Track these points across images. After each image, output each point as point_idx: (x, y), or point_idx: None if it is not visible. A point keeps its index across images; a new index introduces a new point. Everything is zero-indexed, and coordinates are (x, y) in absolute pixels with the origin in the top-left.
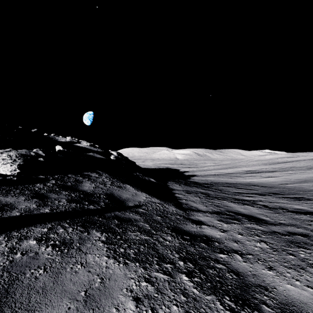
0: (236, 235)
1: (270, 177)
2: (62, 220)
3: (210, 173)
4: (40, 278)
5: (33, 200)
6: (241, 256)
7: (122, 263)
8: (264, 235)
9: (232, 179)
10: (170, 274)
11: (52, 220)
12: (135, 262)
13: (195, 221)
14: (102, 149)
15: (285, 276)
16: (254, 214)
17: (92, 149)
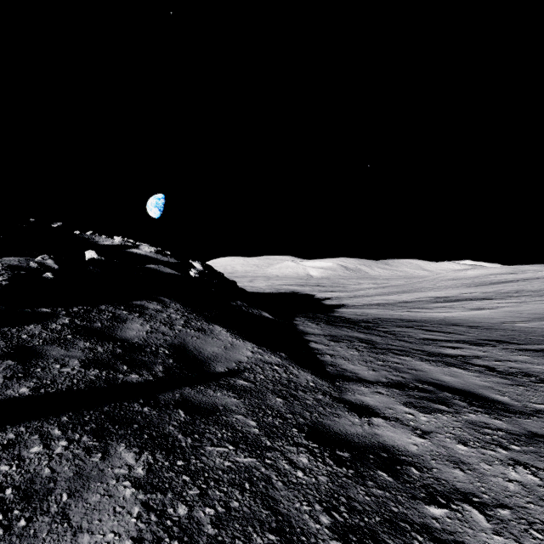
0: (454, 445)
1: (481, 310)
2: (52, 416)
3: (369, 302)
4: None
5: (3, 363)
6: (483, 513)
7: None
8: (517, 446)
9: (411, 312)
10: None
11: (23, 419)
12: None
13: (357, 406)
14: (177, 259)
15: None
16: (475, 388)
17: (159, 259)
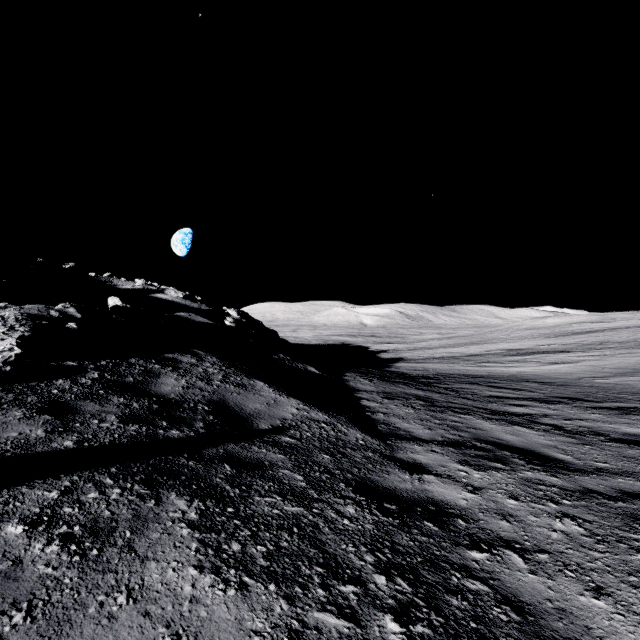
0: (505, 500)
1: (558, 364)
2: (101, 467)
3: (431, 355)
4: (12, 638)
5: (41, 418)
6: (522, 556)
7: (232, 585)
8: (569, 501)
9: (479, 367)
10: (354, 616)
11: (74, 469)
12: (267, 583)
13: (408, 464)
14: (209, 306)
15: (639, 615)
16: (537, 447)
17: (188, 306)
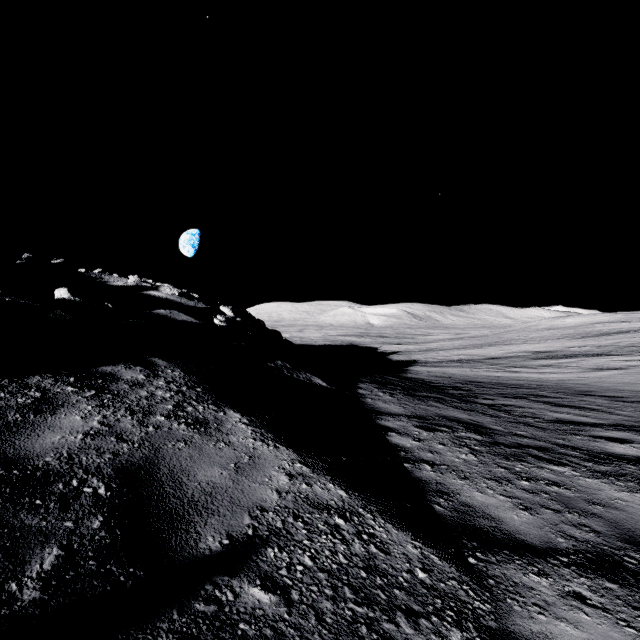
0: None
1: (605, 370)
2: None
3: (447, 358)
4: None
5: None
6: None
7: None
8: None
9: (508, 372)
10: None
11: None
12: None
13: None
14: (207, 304)
15: None
16: None
17: (184, 304)
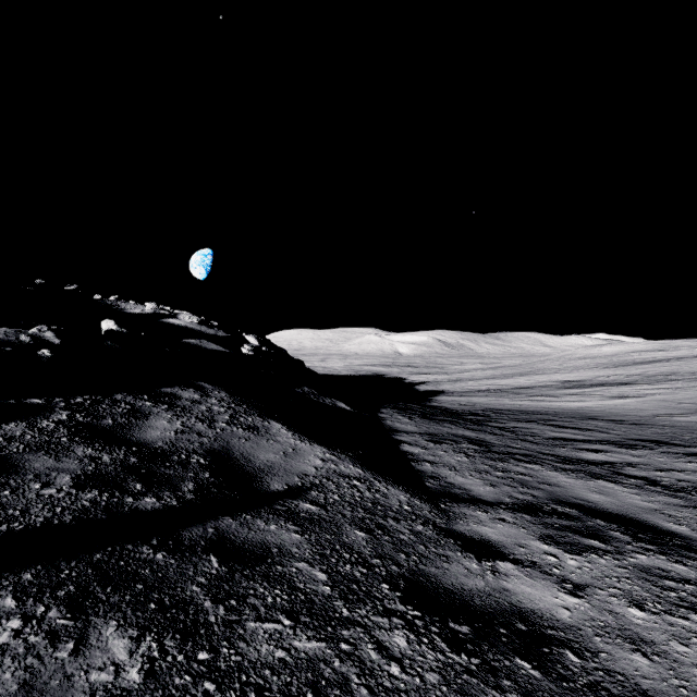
0: (625, 609)
1: (624, 398)
2: (7, 573)
3: (476, 388)
4: None
5: None
6: None
7: None
8: None
9: (532, 401)
10: None
11: None
12: None
13: (473, 542)
14: (227, 332)
15: None
16: (637, 512)
17: (204, 332)
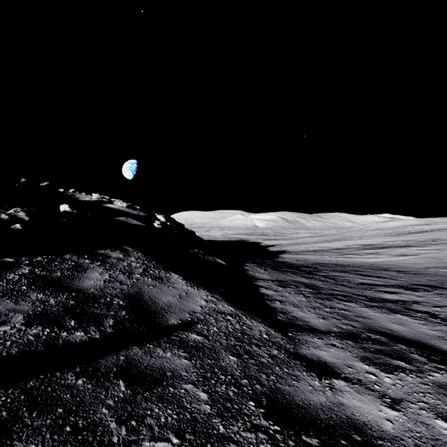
0: (434, 421)
1: (405, 256)
2: None
3: (307, 249)
4: None
5: None
6: None
7: None
8: None
9: (344, 258)
10: None
11: None
12: None
13: (314, 363)
14: (145, 213)
15: None
16: (427, 338)
17: (130, 213)
